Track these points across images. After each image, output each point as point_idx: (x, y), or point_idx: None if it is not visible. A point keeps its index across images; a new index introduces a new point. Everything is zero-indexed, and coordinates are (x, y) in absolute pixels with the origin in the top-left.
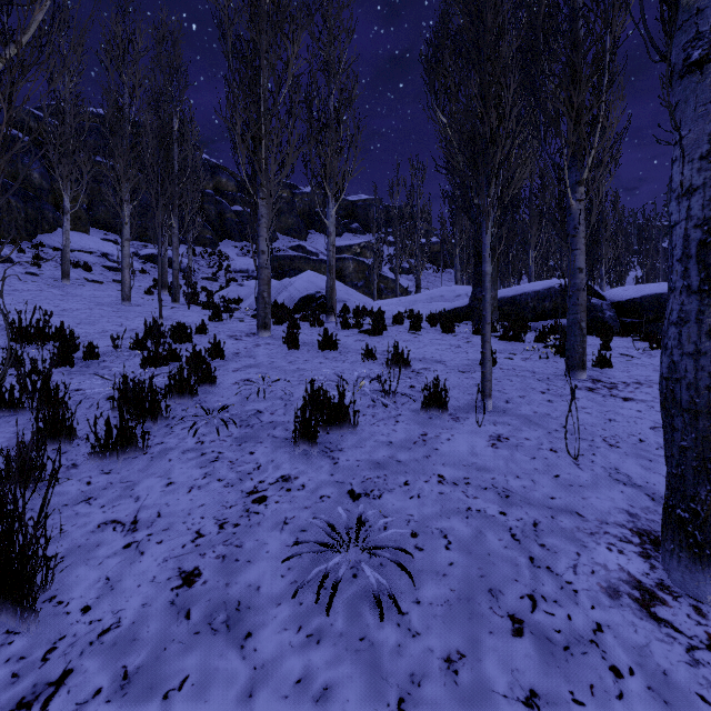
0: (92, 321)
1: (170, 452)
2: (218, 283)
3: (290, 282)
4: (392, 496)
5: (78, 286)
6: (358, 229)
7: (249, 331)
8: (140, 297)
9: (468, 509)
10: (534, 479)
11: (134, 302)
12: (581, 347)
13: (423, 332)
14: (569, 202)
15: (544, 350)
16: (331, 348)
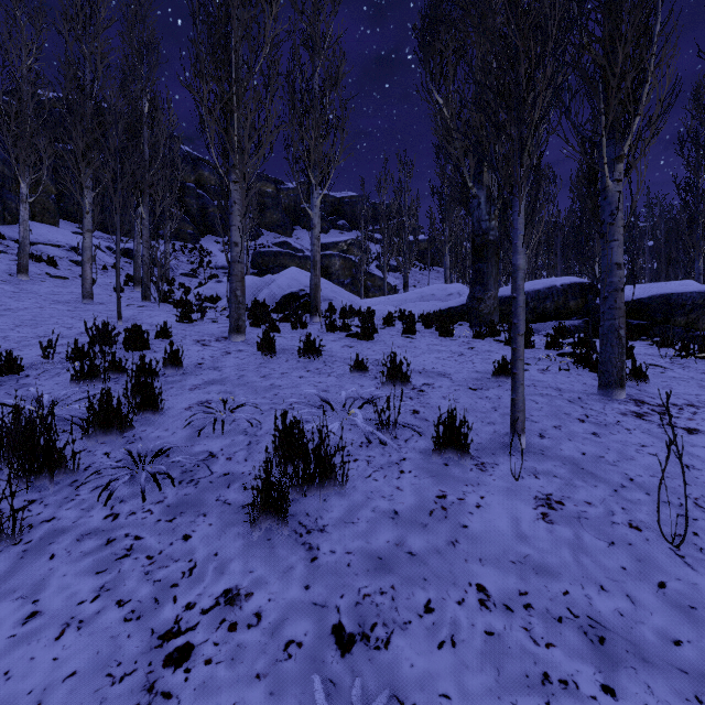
0: (36, 323)
1: (58, 539)
2: (198, 280)
3: (272, 279)
4: (408, 640)
5: (37, 281)
6: (344, 226)
7: (220, 335)
8: (107, 294)
9: (544, 678)
10: (630, 593)
11: (98, 300)
12: (620, 360)
13: (418, 336)
14: (604, 183)
15: (560, 359)
16: (314, 356)
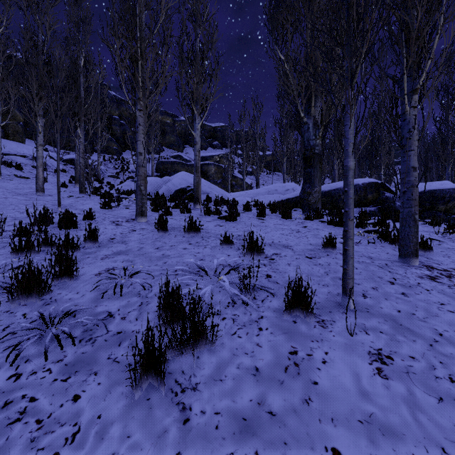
0: None
1: None
2: (120, 180)
3: (169, 179)
4: None
5: (6, 180)
6: (217, 145)
7: (130, 217)
8: (56, 189)
9: None
10: None
11: (48, 193)
12: (415, 237)
13: (268, 218)
14: (403, 109)
15: (367, 234)
16: (195, 233)
